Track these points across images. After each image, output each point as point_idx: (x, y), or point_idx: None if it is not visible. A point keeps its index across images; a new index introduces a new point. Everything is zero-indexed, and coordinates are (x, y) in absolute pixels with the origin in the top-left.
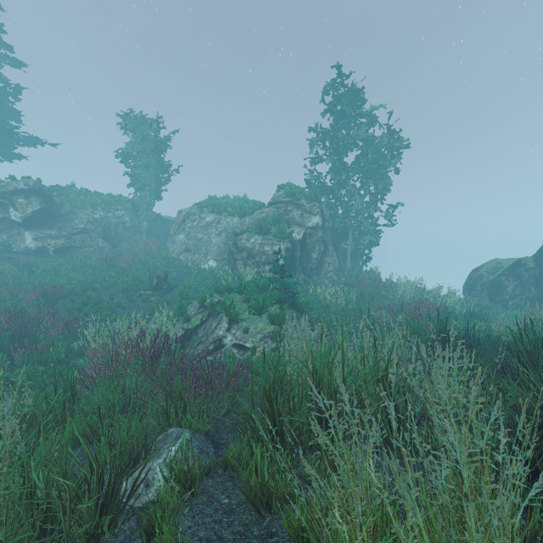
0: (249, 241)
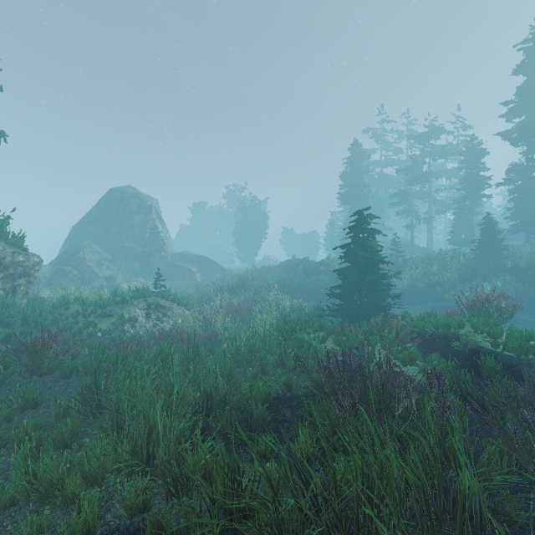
0: None
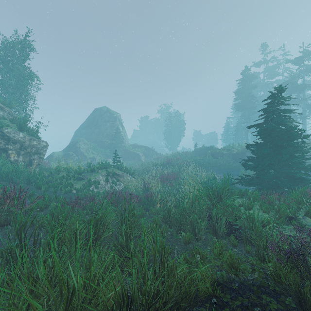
0: (19, 135)
